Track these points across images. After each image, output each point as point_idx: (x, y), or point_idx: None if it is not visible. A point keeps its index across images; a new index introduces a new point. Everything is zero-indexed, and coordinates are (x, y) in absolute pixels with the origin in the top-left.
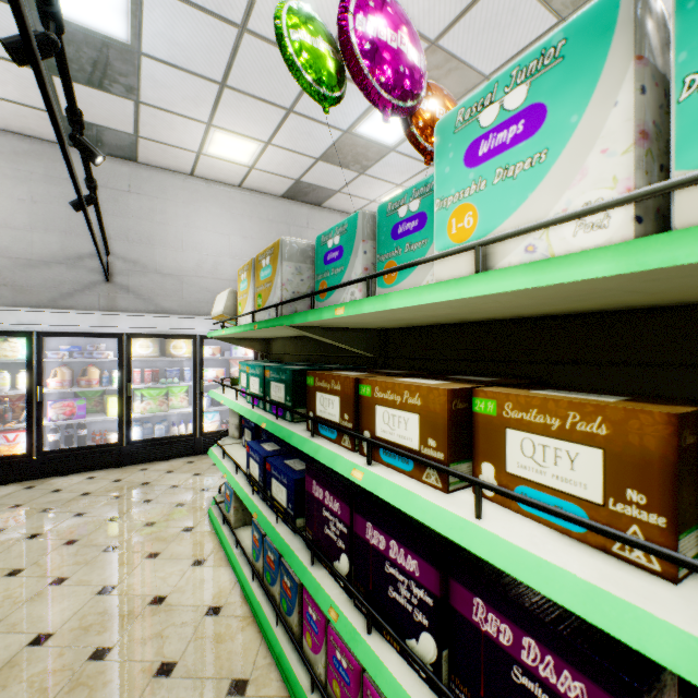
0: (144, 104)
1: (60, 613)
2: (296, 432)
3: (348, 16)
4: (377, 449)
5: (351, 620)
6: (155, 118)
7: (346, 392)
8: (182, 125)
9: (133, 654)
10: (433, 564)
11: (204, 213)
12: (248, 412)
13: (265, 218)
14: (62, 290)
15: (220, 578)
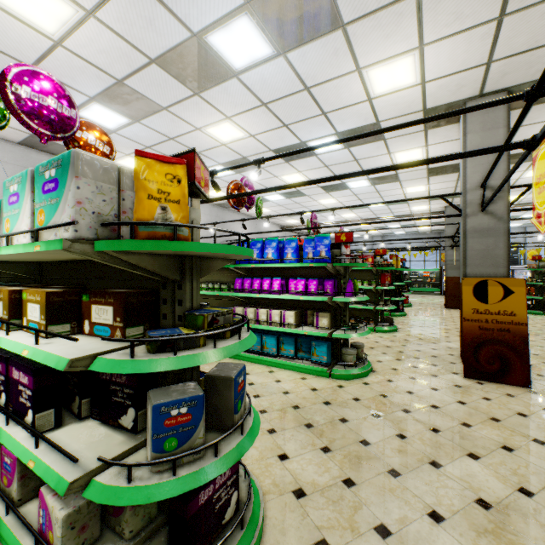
0: None
1: None
2: None
3: (7, 83)
4: None
5: None
6: None
7: None
8: None
9: None
10: (5, 362)
11: None
12: None
13: None
14: None
15: None
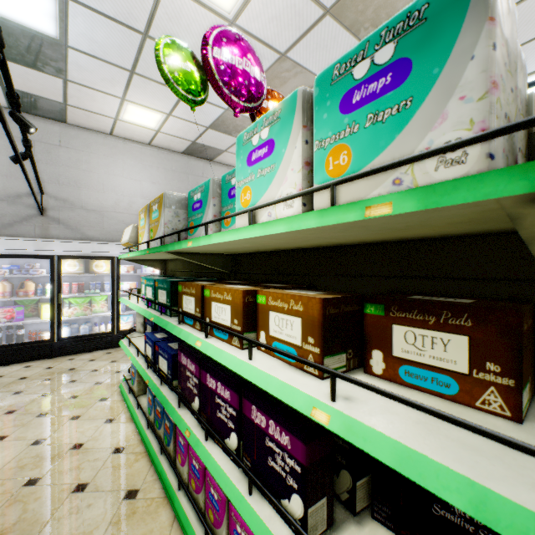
0: (71, 81)
1: (2, 459)
2: (170, 322)
3: (208, 48)
4: (212, 329)
5: (197, 434)
6: (80, 92)
7: (197, 294)
8: (102, 99)
9: (57, 480)
10: (236, 391)
11: (121, 163)
12: (143, 311)
13: (169, 169)
14: (4, 221)
15: (125, 430)
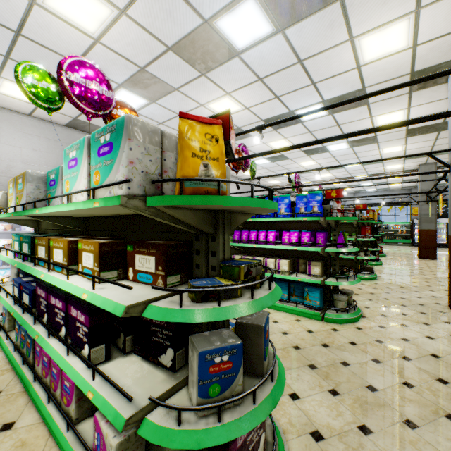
0: None
1: None
2: (28, 265)
3: (62, 72)
4: (54, 266)
5: (43, 336)
6: None
7: (46, 244)
8: None
9: None
10: (65, 301)
11: None
12: (10, 260)
13: (52, 139)
14: None
15: None
